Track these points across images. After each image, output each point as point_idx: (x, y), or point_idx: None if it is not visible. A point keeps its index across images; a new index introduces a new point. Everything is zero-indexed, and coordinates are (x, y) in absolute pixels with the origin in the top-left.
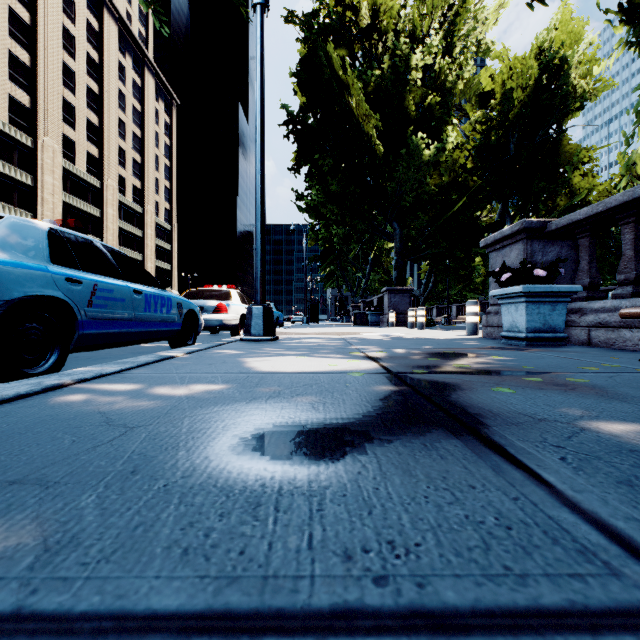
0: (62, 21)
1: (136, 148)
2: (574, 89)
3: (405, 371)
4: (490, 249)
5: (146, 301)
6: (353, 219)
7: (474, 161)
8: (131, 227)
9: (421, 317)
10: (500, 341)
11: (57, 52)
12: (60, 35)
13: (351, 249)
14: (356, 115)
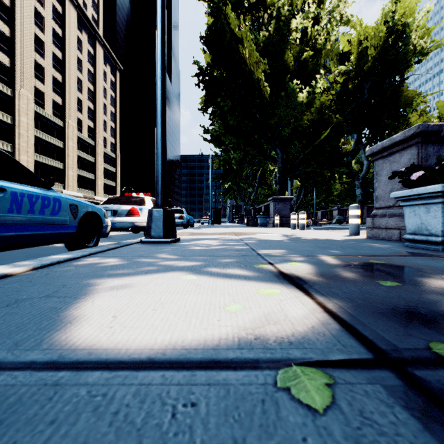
0: (34, 5)
1: (90, 99)
2: (414, 47)
3: (411, 348)
4: (376, 157)
5: (13, 200)
6: (246, 146)
7: (337, 103)
8: (86, 155)
9: (302, 220)
10: (397, 243)
11: (30, 27)
12: (33, 15)
13: (244, 171)
14: (249, 65)
